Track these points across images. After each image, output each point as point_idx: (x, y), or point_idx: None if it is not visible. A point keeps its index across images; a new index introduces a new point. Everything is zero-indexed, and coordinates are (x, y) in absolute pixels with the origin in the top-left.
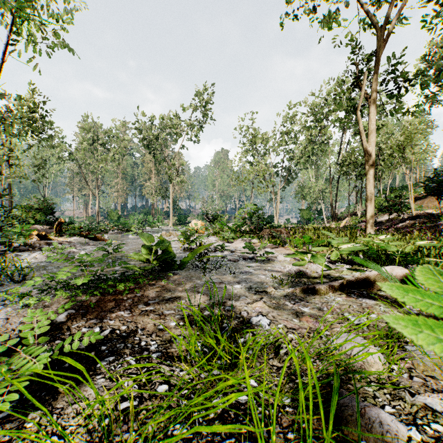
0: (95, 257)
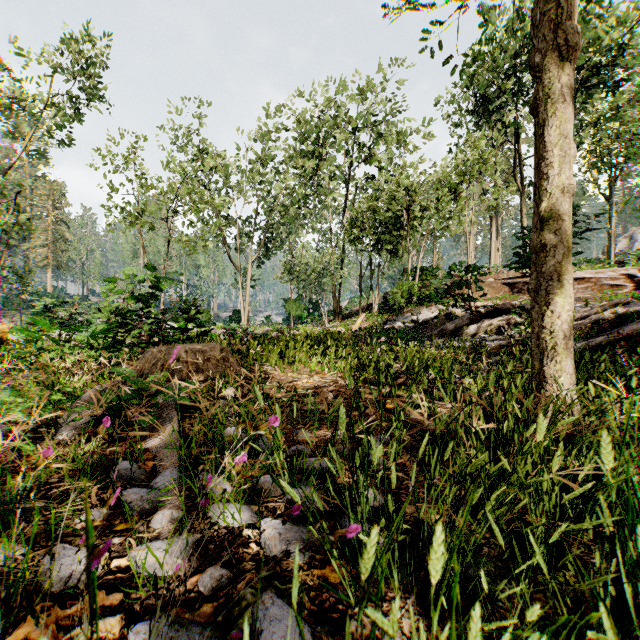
0: None
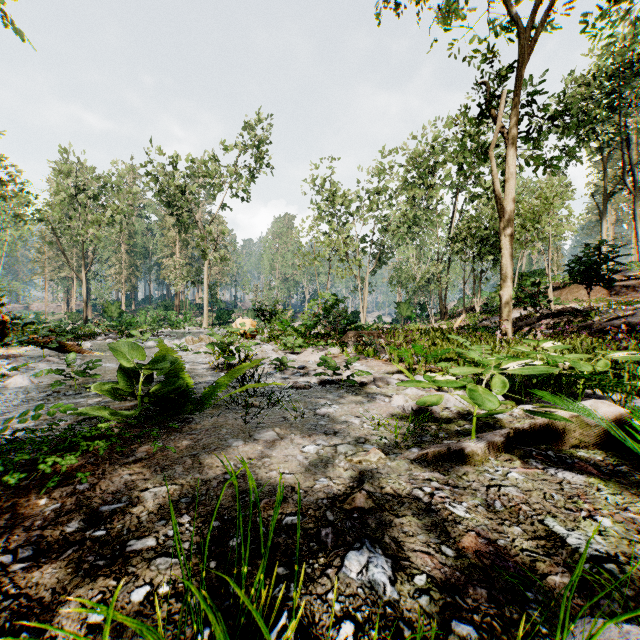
0: (45, 385)
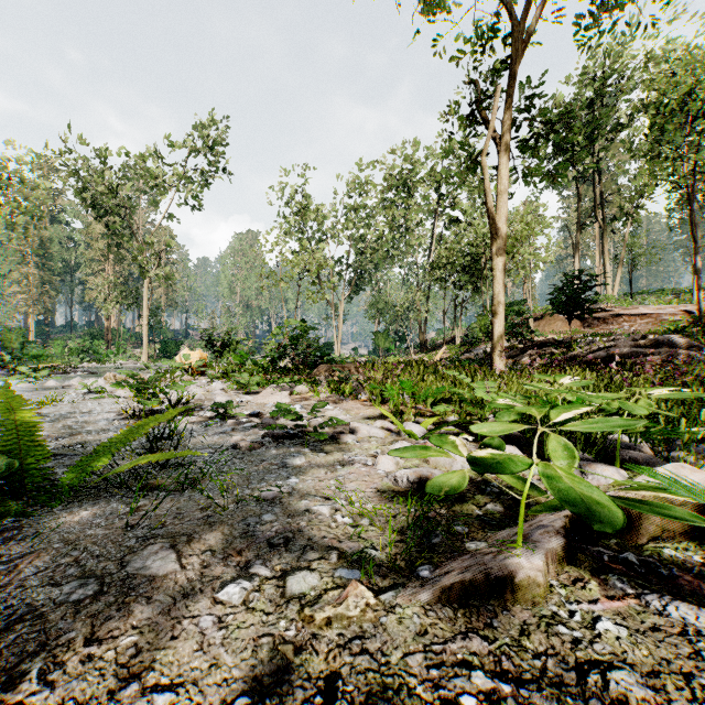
0: None
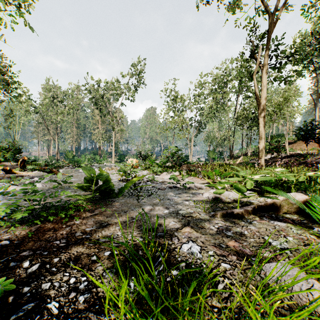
0: (48, 187)
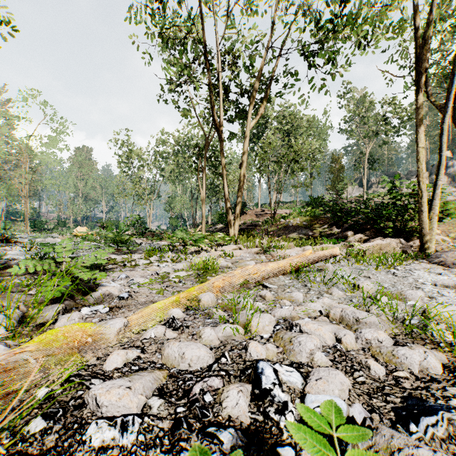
0: None
